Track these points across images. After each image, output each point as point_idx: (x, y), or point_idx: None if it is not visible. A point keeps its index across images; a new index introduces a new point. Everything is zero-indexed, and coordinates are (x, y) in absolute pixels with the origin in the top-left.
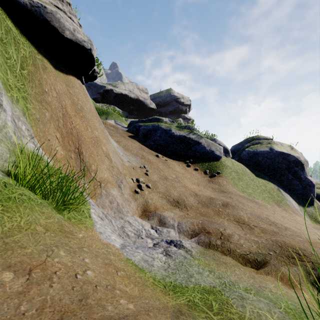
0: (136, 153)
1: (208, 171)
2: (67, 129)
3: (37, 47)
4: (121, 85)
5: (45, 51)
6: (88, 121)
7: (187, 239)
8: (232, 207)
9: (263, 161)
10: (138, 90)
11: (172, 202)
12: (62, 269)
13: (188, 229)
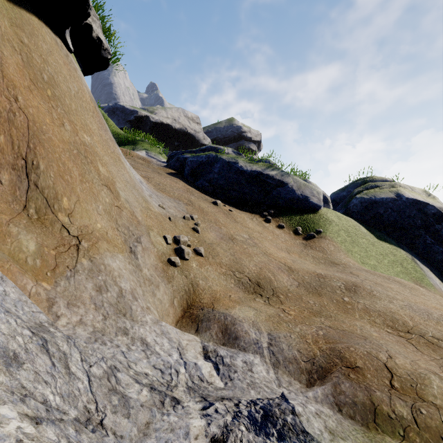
0: (177, 196)
1: (300, 230)
2: None
3: None
4: (162, 111)
5: None
6: (68, 112)
7: (298, 386)
8: (367, 294)
9: (385, 214)
10: (186, 119)
11: (248, 285)
12: None
13: (297, 354)
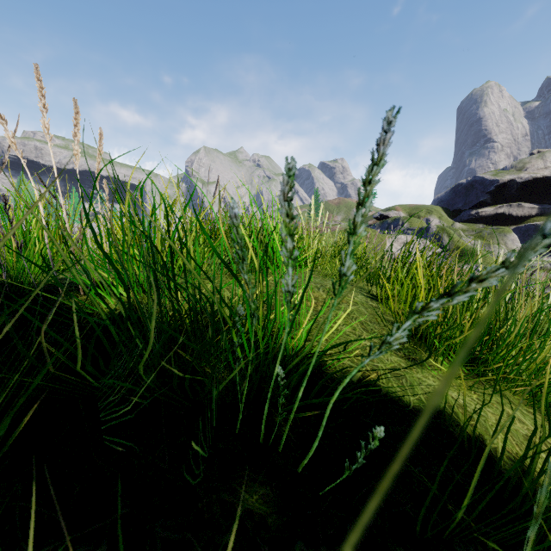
0: None
1: None
2: None
3: None
4: (536, 162)
5: None
6: None
7: None
8: None
9: None
10: None
11: None
12: None
13: None
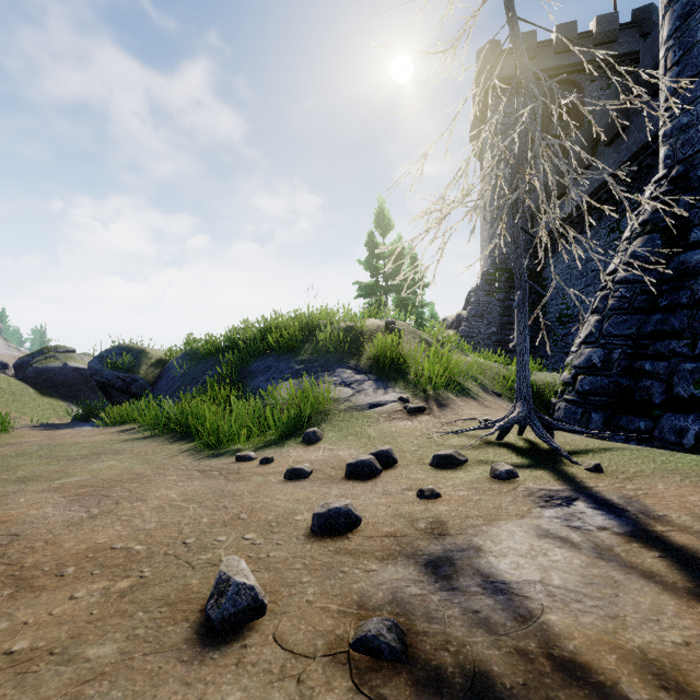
0: None
1: None
2: None
3: None
4: None
5: None
6: None
7: None
8: None
9: (55, 378)
10: None
11: None
12: None
13: None
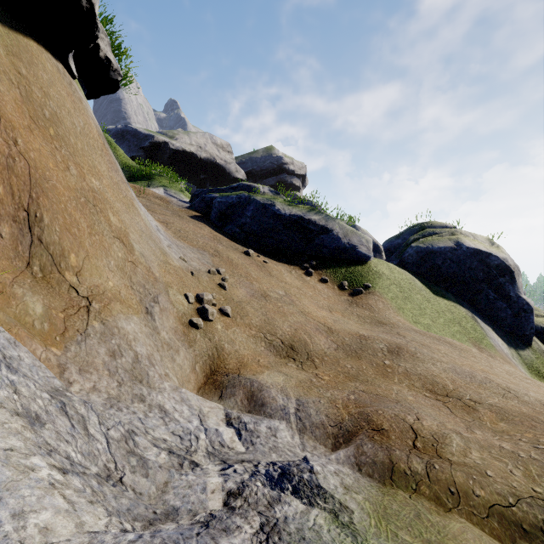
0: (202, 246)
1: (346, 284)
2: None
3: None
4: (184, 136)
5: None
6: (74, 152)
7: (323, 450)
8: (411, 357)
9: (444, 266)
10: (215, 147)
11: (280, 348)
12: None
13: (325, 419)
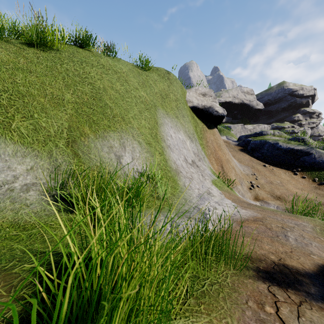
0: (247, 164)
1: (317, 180)
2: (216, 157)
3: (203, 122)
4: (225, 94)
5: (205, 122)
6: (223, 151)
7: None
8: None
9: None
10: (243, 94)
11: (275, 197)
12: (240, 198)
13: (283, 209)
